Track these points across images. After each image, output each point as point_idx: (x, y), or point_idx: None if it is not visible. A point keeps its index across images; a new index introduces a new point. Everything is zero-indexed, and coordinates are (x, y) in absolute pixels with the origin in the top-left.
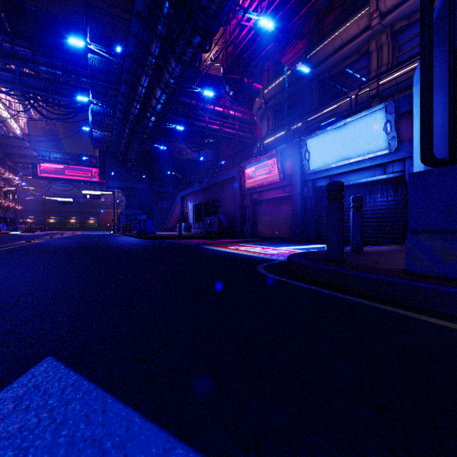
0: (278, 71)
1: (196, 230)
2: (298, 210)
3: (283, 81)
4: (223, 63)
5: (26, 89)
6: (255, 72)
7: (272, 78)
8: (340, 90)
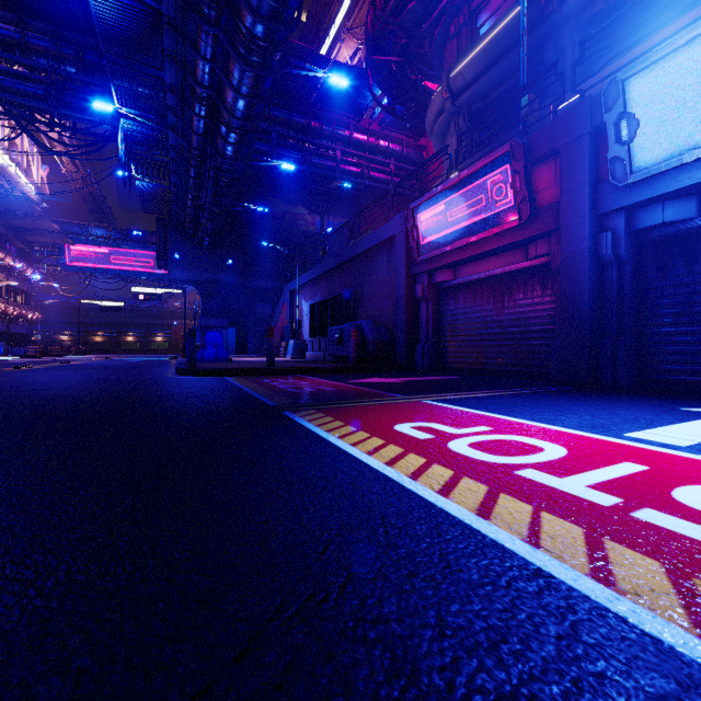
0: (478, 32)
1: (314, 353)
2: (585, 297)
3: (493, 41)
4: (367, 29)
5: (8, 97)
6: (430, 48)
7: (466, 49)
8: (639, 31)
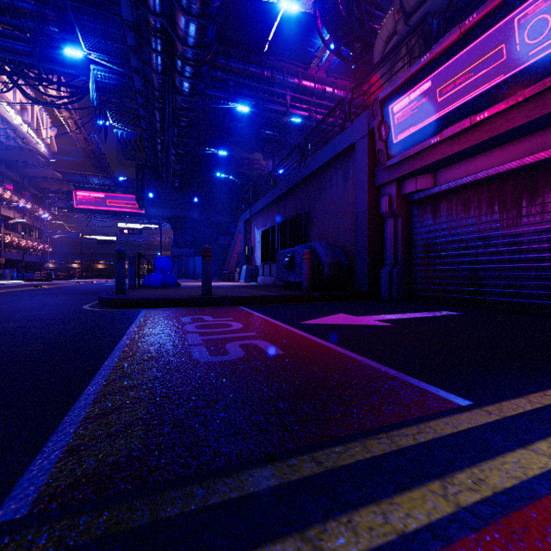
0: None
1: (264, 278)
2: None
3: None
4: None
5: None
6: None
7: None
8: None
